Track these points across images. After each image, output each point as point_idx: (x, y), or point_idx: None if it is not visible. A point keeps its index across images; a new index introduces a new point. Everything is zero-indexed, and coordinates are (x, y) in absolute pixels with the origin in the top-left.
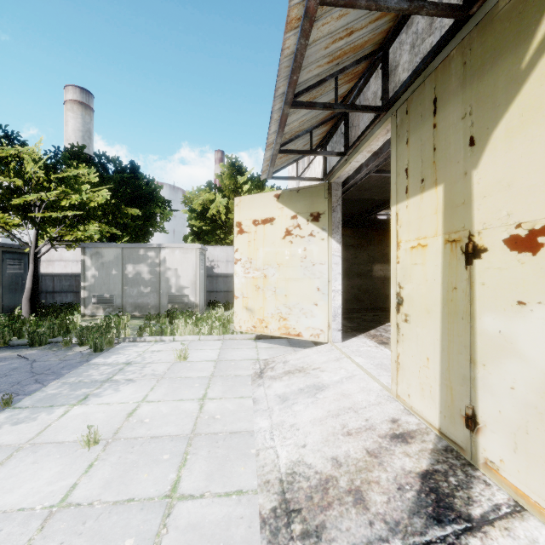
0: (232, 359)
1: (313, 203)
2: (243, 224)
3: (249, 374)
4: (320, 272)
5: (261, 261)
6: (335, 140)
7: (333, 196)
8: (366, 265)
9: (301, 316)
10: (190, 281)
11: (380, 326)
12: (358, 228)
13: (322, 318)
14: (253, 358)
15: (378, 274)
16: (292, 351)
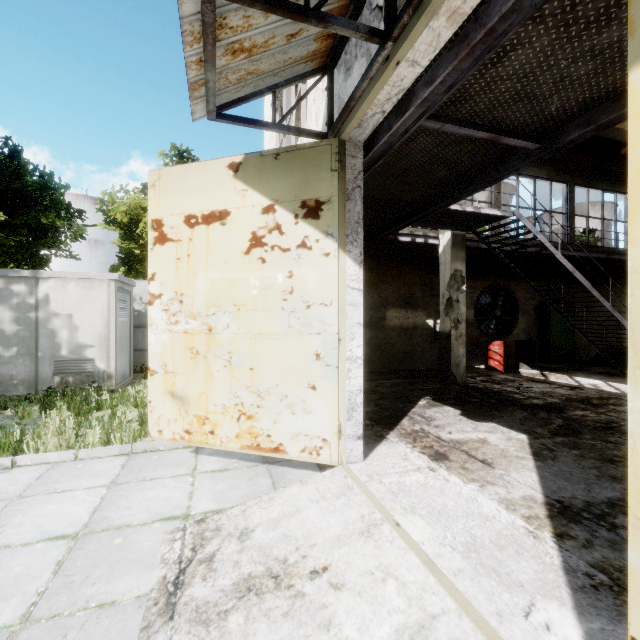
0: (121, 524)
1: (308, 180)
2: (165, 223)
3: (145, 590)
4: (322, 322)
5: (202, 299)
6: (356, 41)
7: (347, 168)
8: (377, 310)
9: (282, 411)
10: (97, 335)
11: (412, 409)
12: (366, 257)
13: (325, 414)
14: (175, 514)
15: (393, 323)
16: (265, 477)
